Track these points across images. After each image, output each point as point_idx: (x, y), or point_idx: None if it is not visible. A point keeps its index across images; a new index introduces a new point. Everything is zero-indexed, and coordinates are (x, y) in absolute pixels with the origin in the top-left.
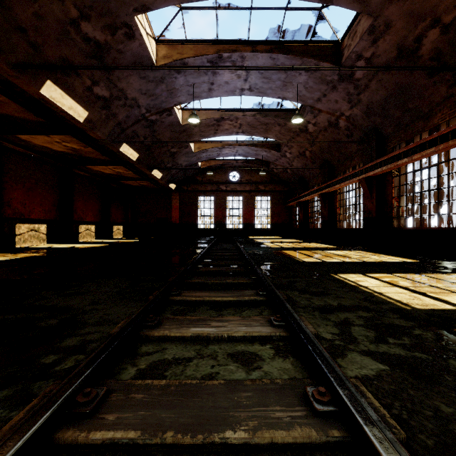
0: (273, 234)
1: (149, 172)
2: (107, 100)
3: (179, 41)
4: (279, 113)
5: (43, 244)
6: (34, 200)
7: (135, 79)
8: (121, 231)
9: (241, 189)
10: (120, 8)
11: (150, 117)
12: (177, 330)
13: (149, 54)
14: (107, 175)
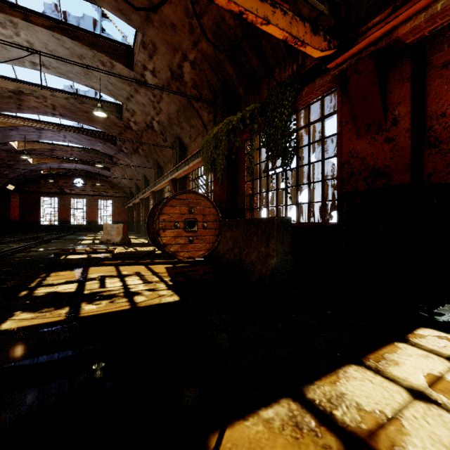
0: None
1: None
2: None
3: (12, 116)
4: (99, 152)
5: None
6: None
7: None
8: None
9: (85, 193)
10: None
11: None
12: (2, 245)
13: None
14: None
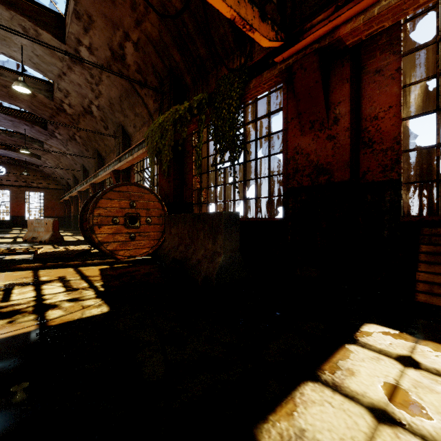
0: None
1: None
2: None
3: None
4: (25, 137)
5: None
6: None
7: None
8: None
9: (8, 184)
10: None
11: None
12: None
13: None
14: None
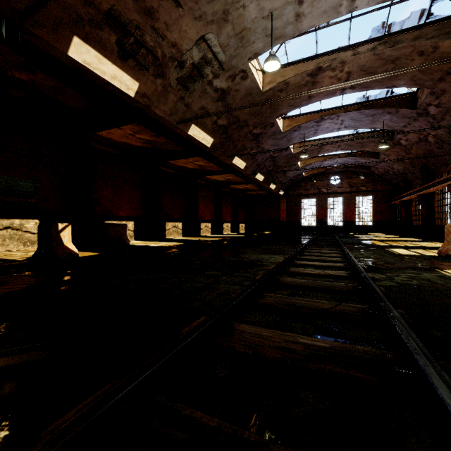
0: (376, 231)
1: (268, 186)
2: (254, 155)
3: (296, 115)
4: (373, 134)
5: (209, 234)
6: (206, 209)
7: (270, 141)
8: (243, 228)
9: (341, 191)
10: (270, 119)
11: (274, 155)
12: (312, 250)
13: (280, 129)
14: (239, 189)
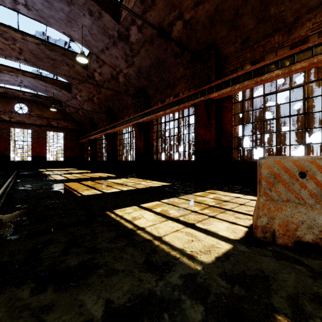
0: (67, 166)
1: None
2: None
3: None
4: (67, 53)
5: None
6: None
7: None
8: None
9: (30, 123)
10: None
11: None
12: None
13: None
14: None
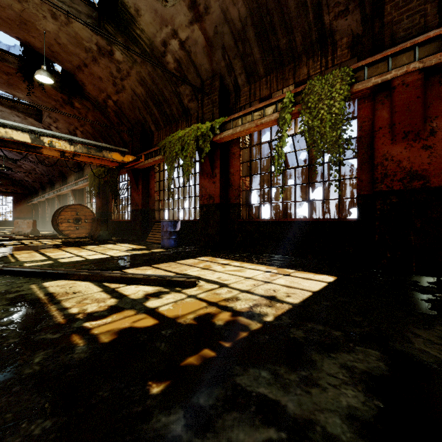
0: None
1: None
2: None
3: None
4: (1, 155)
5: None
6: None
7: None
8: None
9: None
10: None
11: None
12: None
13: None
14: None
